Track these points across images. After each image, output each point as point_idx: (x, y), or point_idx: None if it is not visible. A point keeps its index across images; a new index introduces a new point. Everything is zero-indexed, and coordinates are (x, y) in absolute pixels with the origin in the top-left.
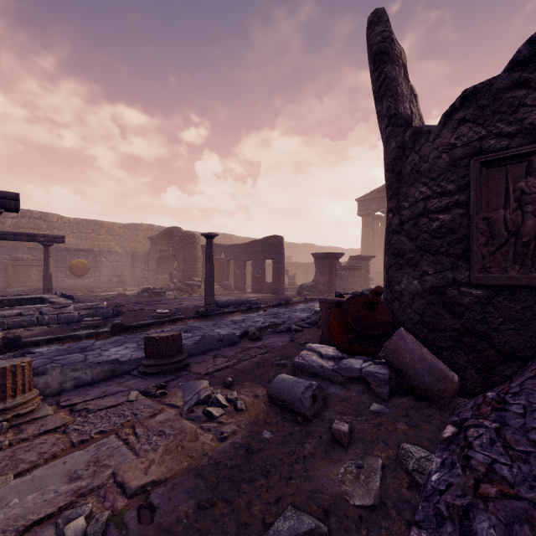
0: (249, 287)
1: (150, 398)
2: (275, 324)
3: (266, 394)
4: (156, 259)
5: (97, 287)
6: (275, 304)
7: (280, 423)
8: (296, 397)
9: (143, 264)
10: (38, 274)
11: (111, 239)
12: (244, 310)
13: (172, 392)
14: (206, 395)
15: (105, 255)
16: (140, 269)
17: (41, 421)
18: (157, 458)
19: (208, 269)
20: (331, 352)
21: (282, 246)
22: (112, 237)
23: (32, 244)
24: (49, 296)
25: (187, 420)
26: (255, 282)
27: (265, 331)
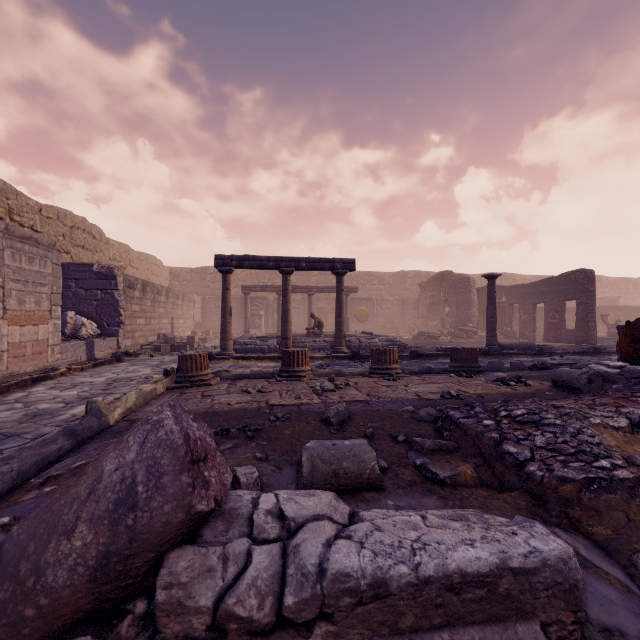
0: (541, 337)
1: (463, 377)
2: (571, 363)
3: (550, 384)
4: (426, 305)
5: (374, 332)
6: (577, 351)
7: (560, 392)
8: (573, 377)
9: (413, 311)
10: (333, 320)
11: (382, 289)
12: (532, 353)
13: (477, 377)
14: (502, 377)
15: (379, 303)
16: (409, 316)
17: (407, 377)
18: (479, 389)
19: (490, 309)
20: (619, 364)
21: (592, 282)
22: (383, 286)
23: (326, 296)
24: (353, 333)
25: (491, 384)
26: (548, 329)
27: (558, 367)
